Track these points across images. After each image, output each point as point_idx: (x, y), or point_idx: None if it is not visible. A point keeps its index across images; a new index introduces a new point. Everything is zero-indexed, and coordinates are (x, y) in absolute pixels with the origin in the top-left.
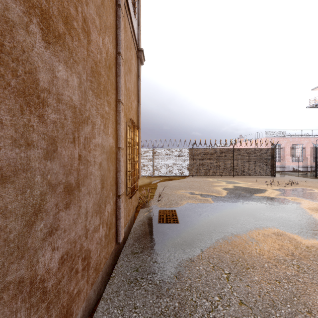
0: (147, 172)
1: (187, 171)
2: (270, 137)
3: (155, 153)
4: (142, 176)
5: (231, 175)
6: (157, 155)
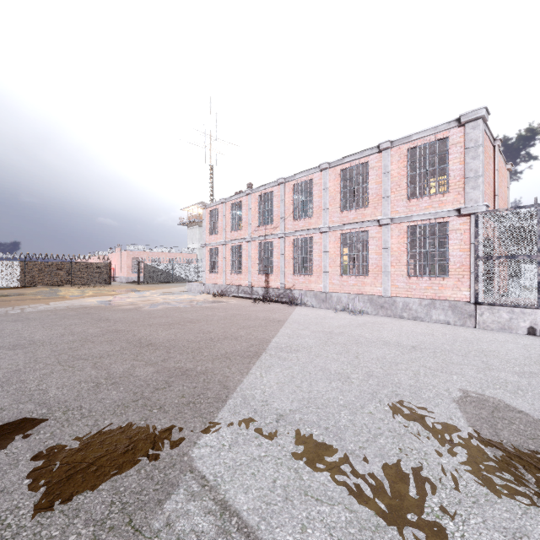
0: None
1: (18, 283)
2: (132, 251)
3: None
4: None
5: (69, 285)
6: None
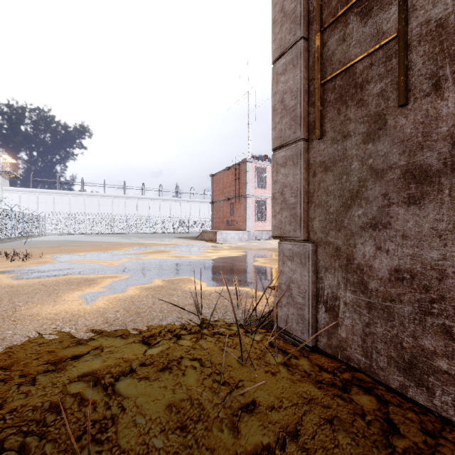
0: None
1: None
2: None
3: None
4: None
5: None
6: None
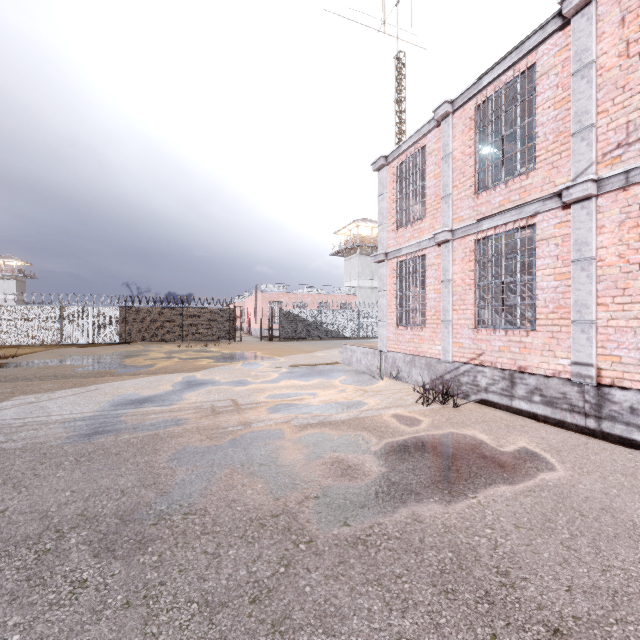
0: (52, 339)
1: (116, 337)
2: (268, 293)
3: (65, 312)
4: (45, 345)
5: (180, 340)
6: (69, 315)
